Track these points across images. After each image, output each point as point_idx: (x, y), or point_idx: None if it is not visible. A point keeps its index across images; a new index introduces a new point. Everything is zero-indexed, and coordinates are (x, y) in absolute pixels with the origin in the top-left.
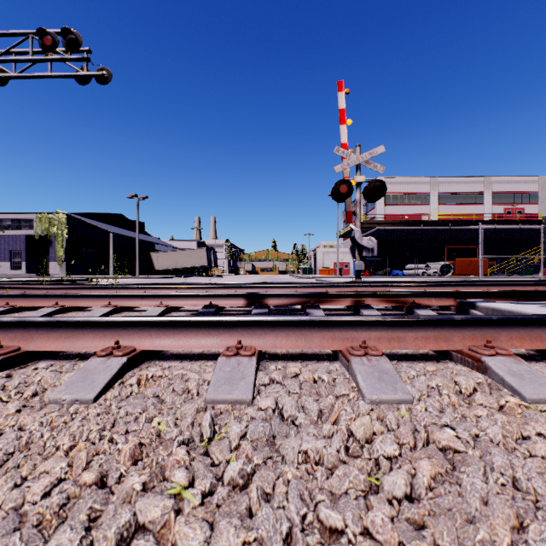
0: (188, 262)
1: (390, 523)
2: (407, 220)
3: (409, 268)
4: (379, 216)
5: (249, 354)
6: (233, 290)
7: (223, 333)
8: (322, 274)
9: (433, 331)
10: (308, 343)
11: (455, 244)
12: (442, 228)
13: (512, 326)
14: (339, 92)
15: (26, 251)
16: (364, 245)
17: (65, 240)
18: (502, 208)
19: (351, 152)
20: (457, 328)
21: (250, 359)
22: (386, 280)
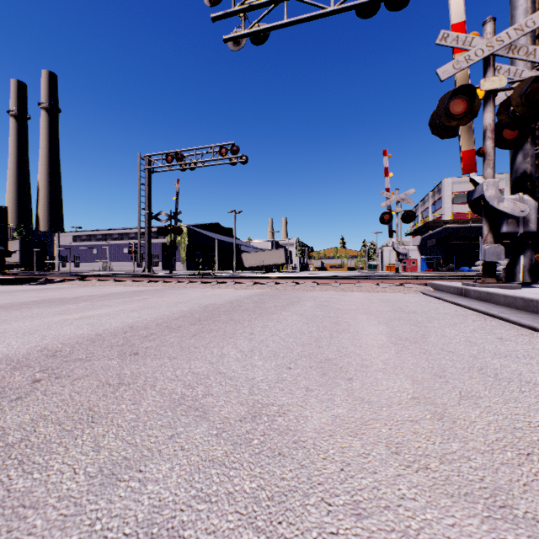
0: (269, 260)
1: (353, 291)
2: (475, 218)
3: (478, 264)
4: (446, 215)
5: (338, 282)
6: None
7: (332, 280)
8: (388, 270)
9: (374, 280)
10: (348, 282)
11: None
12: None
13: (390, 279)
14: (384, 157)
15: (161, 254)
16: (400, 252)
17: (186, 245)
18: None
19: (392, 193)
20: (379, 279)
21: (338, 283)
22: None
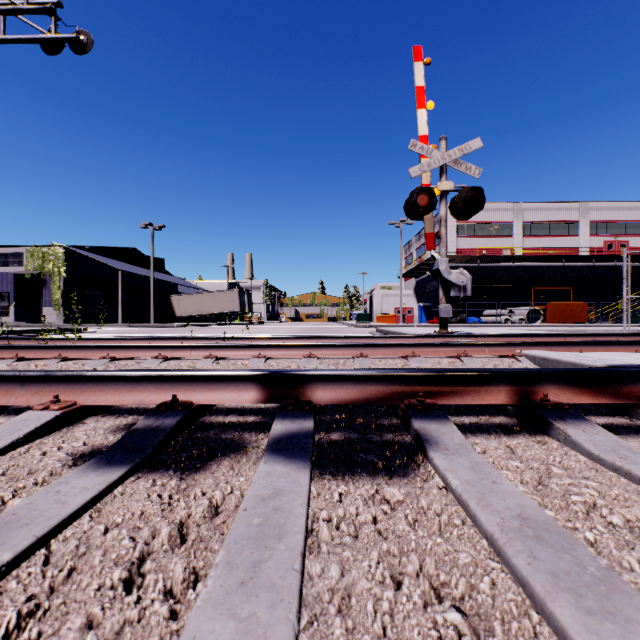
0: (216, 307)
1: None
2: (485, 255)
3: (487, 314)
4: (450, 250)
5: None
6: (255, 351)
7: None
8: (381, 321)
9: None
10: None
11: (545, 285)
12: (528, 265)
13: None
14: (415, 62)
15: (15, 293)
16: (453, 281)
17: (62, 279)
18: (602, 241)
19: (432, 148)
20: None
21: None
22: (473, 330)
